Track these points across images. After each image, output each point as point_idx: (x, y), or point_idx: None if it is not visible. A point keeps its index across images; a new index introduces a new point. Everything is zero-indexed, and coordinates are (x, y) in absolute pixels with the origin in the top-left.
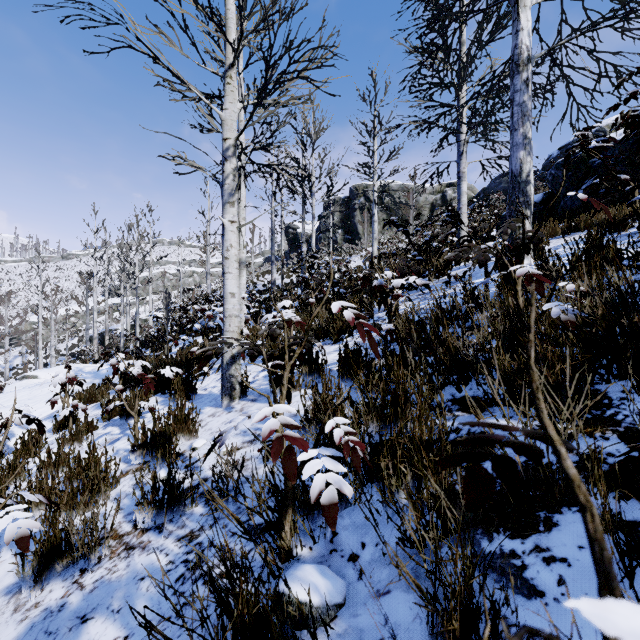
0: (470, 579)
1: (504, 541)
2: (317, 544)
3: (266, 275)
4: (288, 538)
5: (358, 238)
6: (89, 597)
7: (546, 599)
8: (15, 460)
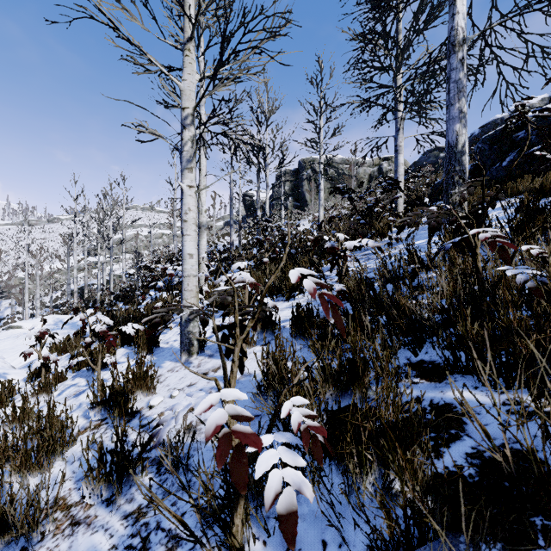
0: None
1: None
2: (272, 537)
3: (226, 237)
4: (239, 533)
5: (306, 205)
6: None
7: None
8: None
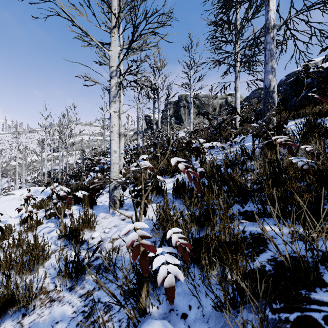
0: None
1: None
2: (161, 304)
3: (135, 141)
4: (144, 301)
5: (182, 122)
6: None
7: None
8: None
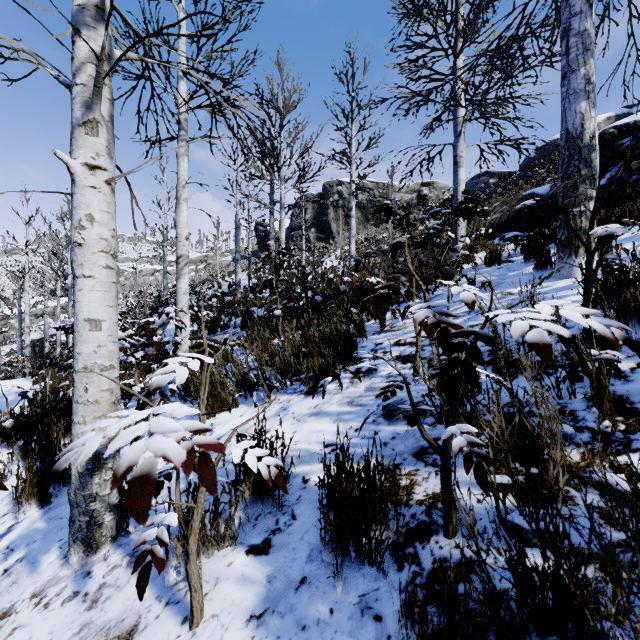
0: None
1: None
2: None
3: (233, 275)
4: None
5: (332, 237)
6: None
7: None
8: None
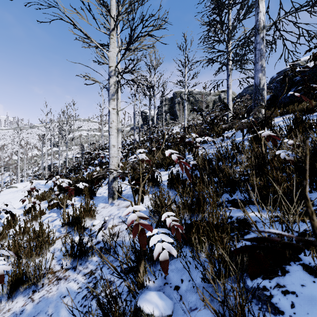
0: (244, 307)
1: (259, 280)
2: (157, 279)
3: (131, 136)
4: (142, 276)
5: (177, 118)
6: (36, 306)
7: (285, 316)
8: (3, 230)
